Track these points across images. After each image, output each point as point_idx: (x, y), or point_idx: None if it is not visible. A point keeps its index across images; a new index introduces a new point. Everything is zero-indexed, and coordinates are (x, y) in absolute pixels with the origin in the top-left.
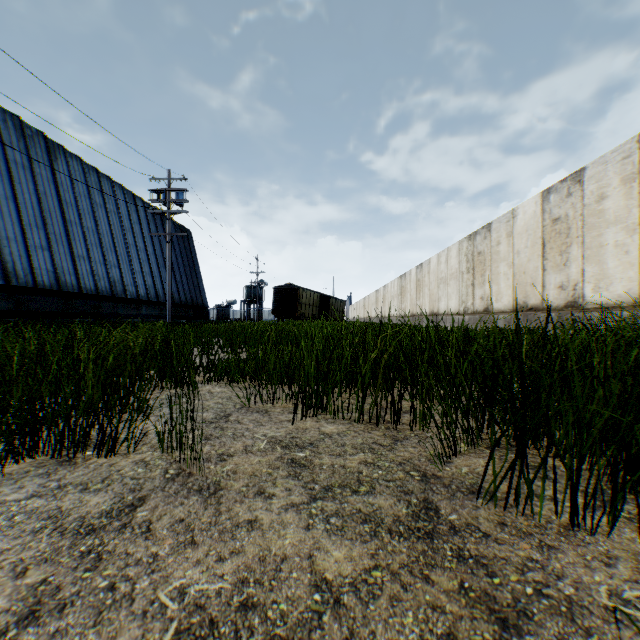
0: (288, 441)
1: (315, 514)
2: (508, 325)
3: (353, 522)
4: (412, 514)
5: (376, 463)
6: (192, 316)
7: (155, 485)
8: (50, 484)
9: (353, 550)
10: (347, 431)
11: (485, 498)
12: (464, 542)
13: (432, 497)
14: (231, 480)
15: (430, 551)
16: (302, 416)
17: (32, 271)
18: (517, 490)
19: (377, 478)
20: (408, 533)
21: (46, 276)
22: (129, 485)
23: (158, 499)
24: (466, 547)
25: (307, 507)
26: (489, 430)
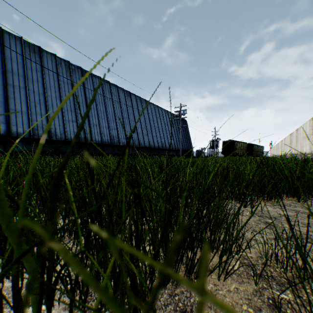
0: None
1: None
2: None
3: None
4: None
5: None
6: (187, 155)
7: None
8: None
9: None
10: None
11: None
12: None
13: None
14: None
15: None
16: None
17: (144, 142)
18: None
19: None
20: None
21: (147, 143)
22: None
23: None
24: None
25: None
26: None
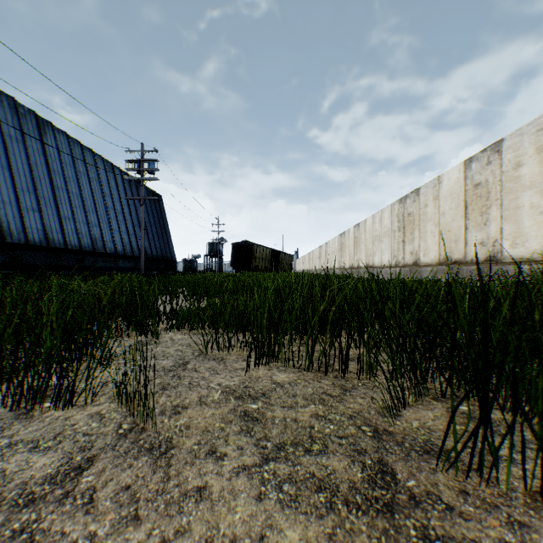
0: (241, 391)
1: (267, 479)
2: (434, 276)
3: (307, 490)
4: (368, 479)
5: (327, 416)
6: (162, 268)
7: (106, 442)
8: (1, 441)
9: (308, 528)
10: (298, 380)
11: (441, 458)
12: (427, 517)
13: (386, 457)
14: (183, 436)
15: (392, 530)
16: (255, 365)
17: (24, 230)
18: (480, 458)
19: (329, 434)
20: (366, 504)
21: (36, 234)
22: (80, 442)
23: (107, 460)
24: (430, 524)
25: (259, 470)
26: (432, 379)
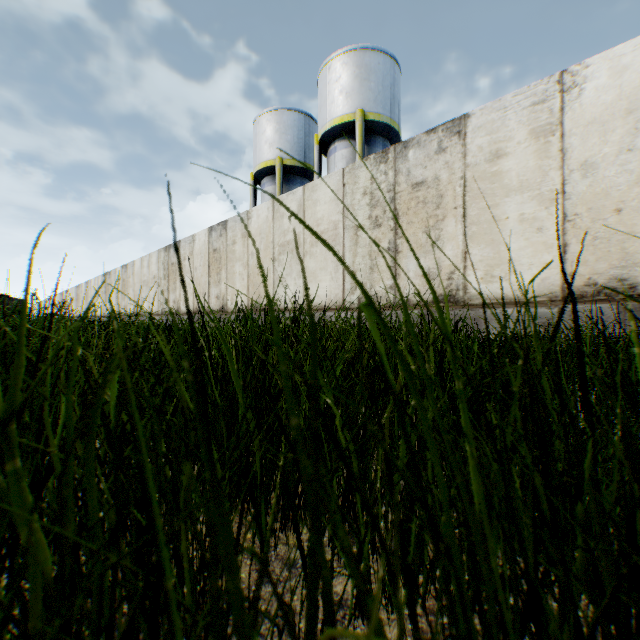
0: None
1: None
2: None
3: None
4: None
5: None
6: None
7: None
8: None
9: None
10: None
11: None
12: None
13: None
14: None
15: None
16: None
17: None
18: None
19: None
20: None
21: None
22: None
23: None
24: None
25: None
26: None
